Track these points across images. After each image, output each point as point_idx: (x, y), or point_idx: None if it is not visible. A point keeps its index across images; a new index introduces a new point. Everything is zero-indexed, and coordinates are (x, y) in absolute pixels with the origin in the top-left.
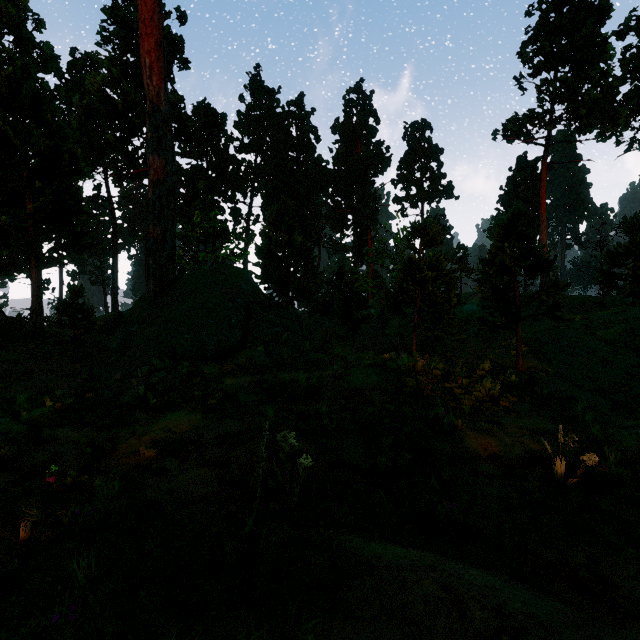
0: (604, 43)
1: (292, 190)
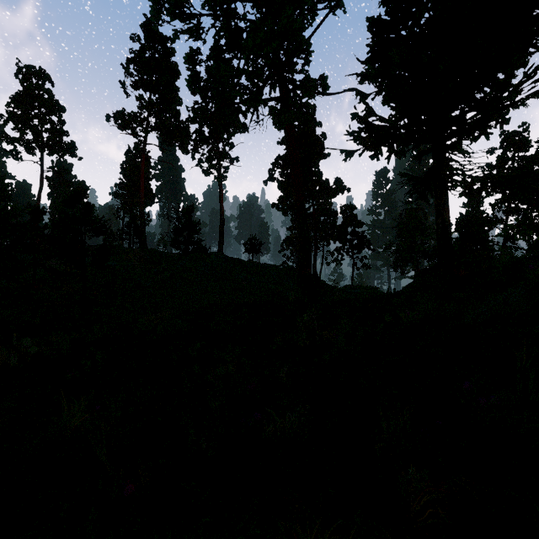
0: (175, 93)
1: None
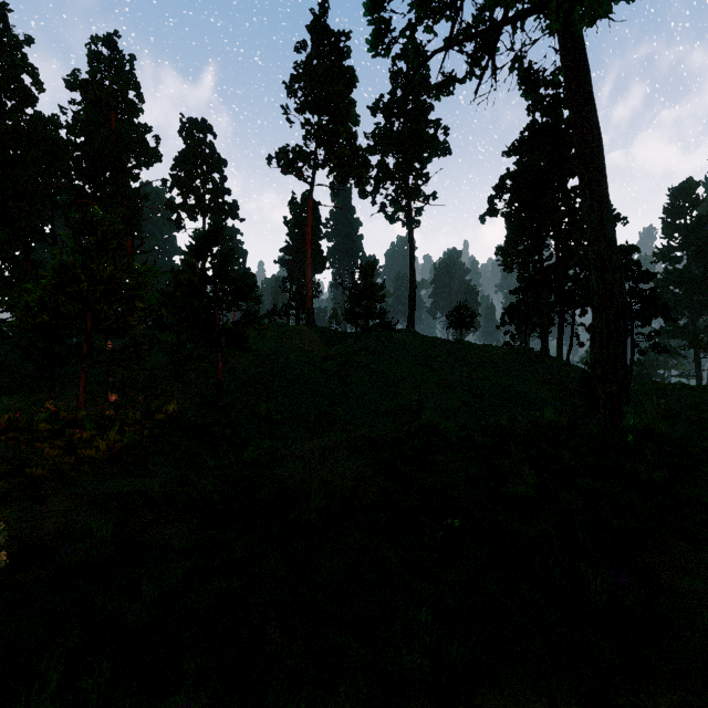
0: (351, 106)
1: None
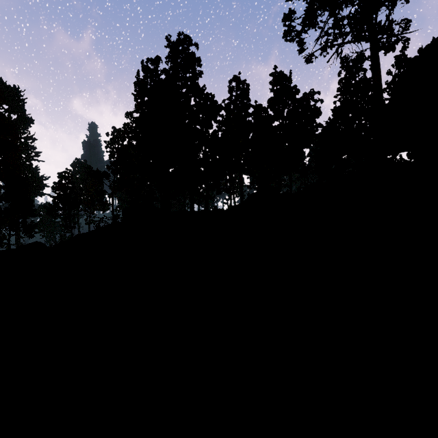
0: None
1: None
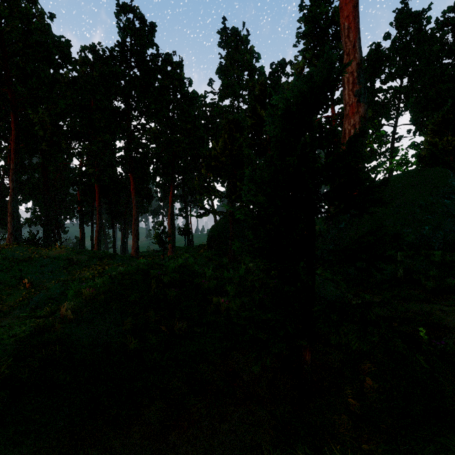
0: None
1: (452, 94)
